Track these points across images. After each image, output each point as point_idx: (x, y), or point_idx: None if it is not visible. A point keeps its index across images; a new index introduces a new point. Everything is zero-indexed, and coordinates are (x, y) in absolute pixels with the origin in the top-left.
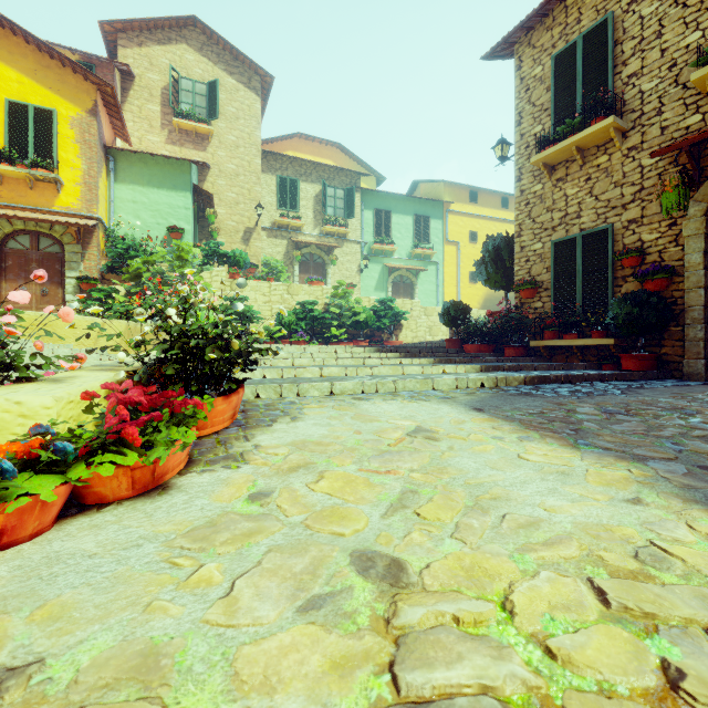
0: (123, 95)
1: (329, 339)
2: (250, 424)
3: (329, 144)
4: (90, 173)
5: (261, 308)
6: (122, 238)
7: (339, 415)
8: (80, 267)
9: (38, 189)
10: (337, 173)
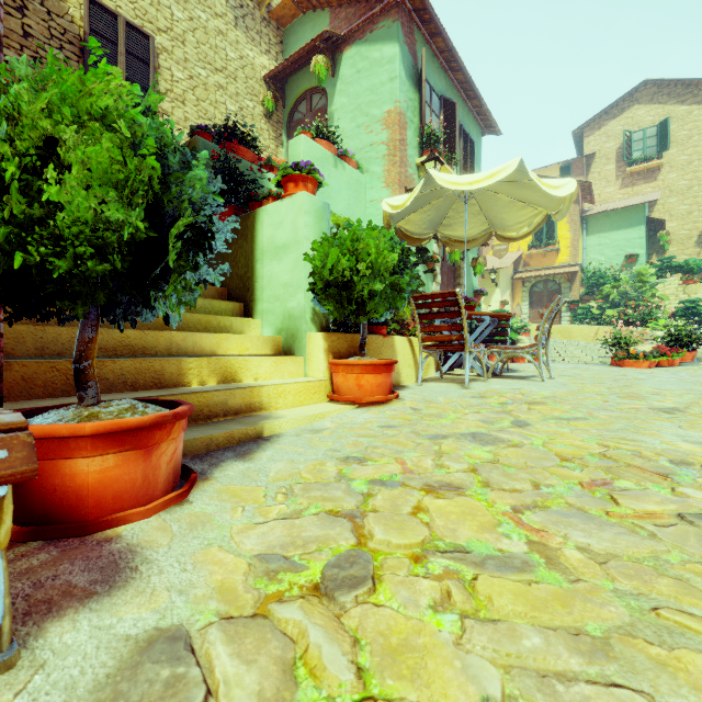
0: (586, 170)
1: None
2: (699, 361)
3: None
4: (574, 238)
5: None
6: (592, 272)
7: None
8: (569, 295)
9: (547, 257)
10: None
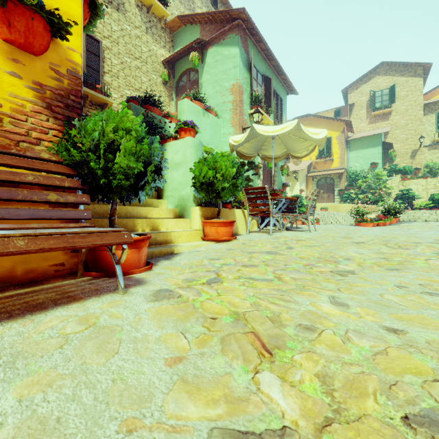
0: (349, 113)
1: None
2: (400, 223)
3: None
4: (342, 153)
5: (420, 192)
6: (352, 173)
7: (421, 223)
8: (339, 186)
9: (326, 164)
10: None
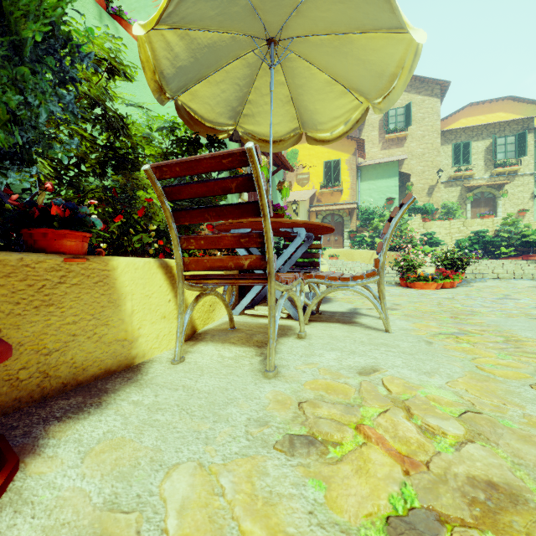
0: (359, 133)
1: (498, 255)
2: (468, 282)
3: (499, 100)
4: (353, 182)
5: (444, 237)
6: (365, 209)
7: (500, 282)
8: (349, 226)
9: (334, 195)
10: (508, 124)
